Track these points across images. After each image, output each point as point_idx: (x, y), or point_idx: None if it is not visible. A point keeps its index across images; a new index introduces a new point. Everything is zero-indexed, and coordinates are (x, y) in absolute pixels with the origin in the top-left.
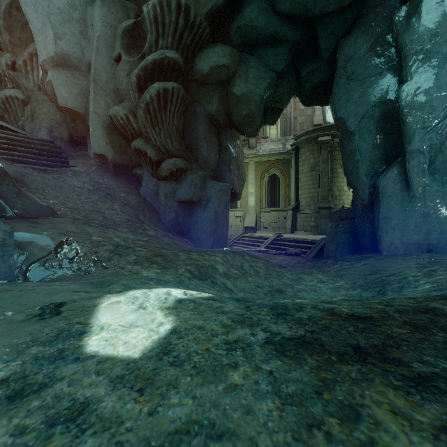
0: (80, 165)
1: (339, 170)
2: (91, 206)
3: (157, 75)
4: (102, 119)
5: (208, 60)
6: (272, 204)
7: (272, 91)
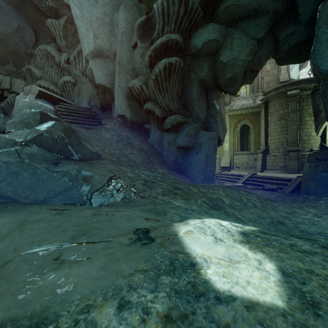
0: (109, 124)
1: (307, 118)
2: (119, 151)
3: (163, 54)
4: (123, 90)
5: (201, 37)
6: (241, 149)
7: (252, 55)
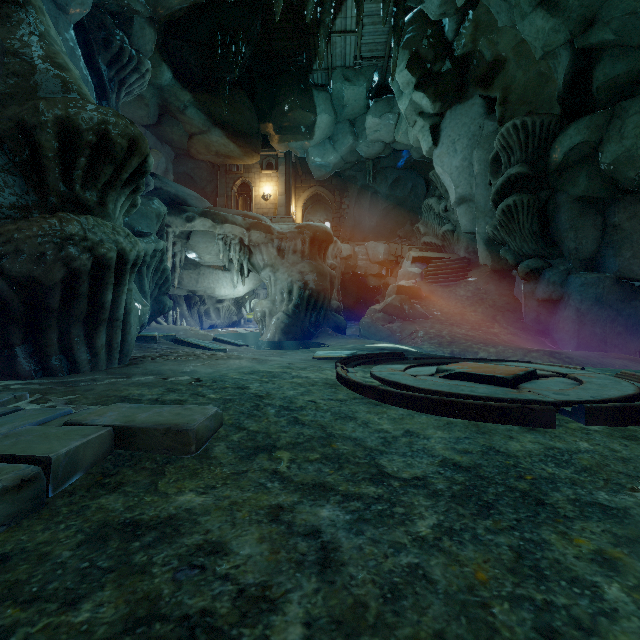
0: (476, 275)
1: None
2: (460, 310)
3: (509, 190)
4: (482, 237)
5: (560, 147)
6: None
7: None
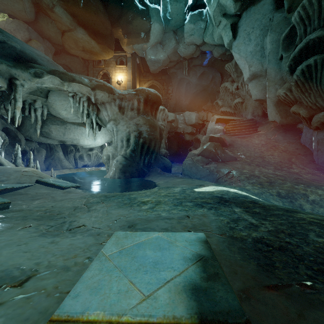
0: (263, 130)
1: None
2: (259, 154)
3: (305, 56)
4: (272, 100)
5: None
6: None
7: None
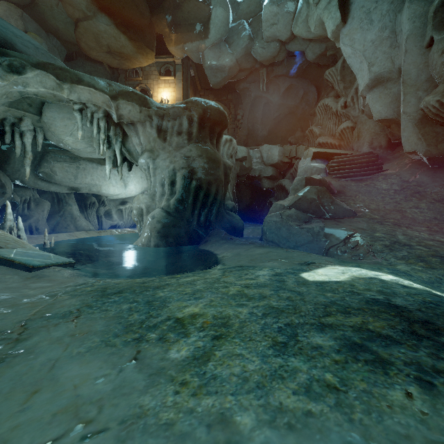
0: (393, 168)
1: None
2: (393, 206)
3: None
4: (412, 117)
5: None
6: None
7: None
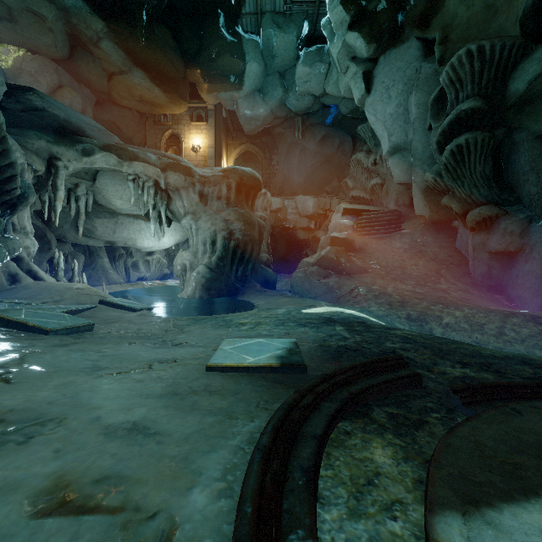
0: (409, 227)
1: None
2: (399, 263)
3: (457, 130)
4: (419, 186)
5: (524, 75)
6: None
7: None
